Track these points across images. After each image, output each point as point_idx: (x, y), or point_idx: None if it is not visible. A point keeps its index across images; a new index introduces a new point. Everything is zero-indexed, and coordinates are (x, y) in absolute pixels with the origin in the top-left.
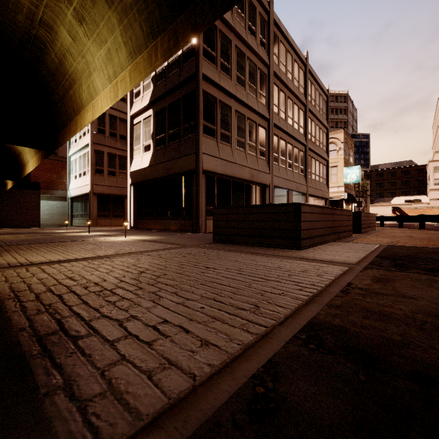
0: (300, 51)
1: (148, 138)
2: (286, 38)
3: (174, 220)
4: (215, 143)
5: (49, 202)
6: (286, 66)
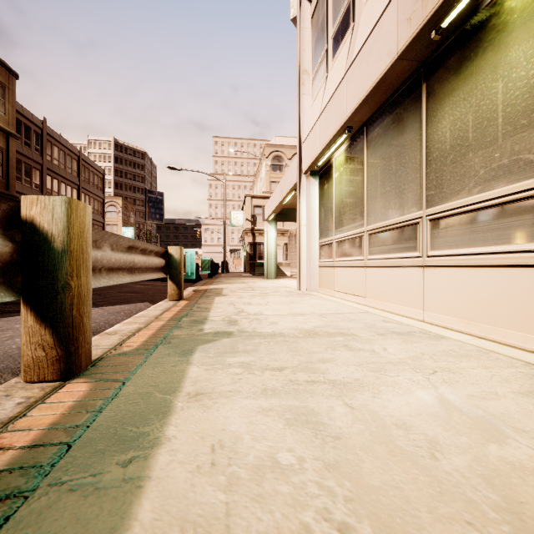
0: (73, 147)
1: None
2: (59, 142)
3: None
4: None
5: None
6: (59, 161)
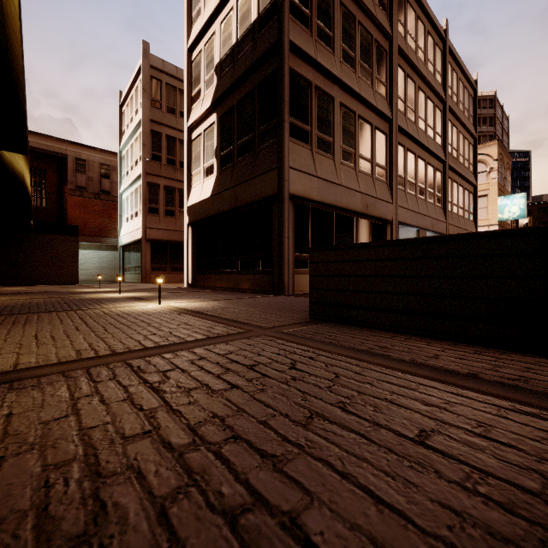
0: (436, 19)
1: (210, 156)
2: None
3: (246, 275)
4: (308, 152)
5: (99, 252)
6: (416, 41)
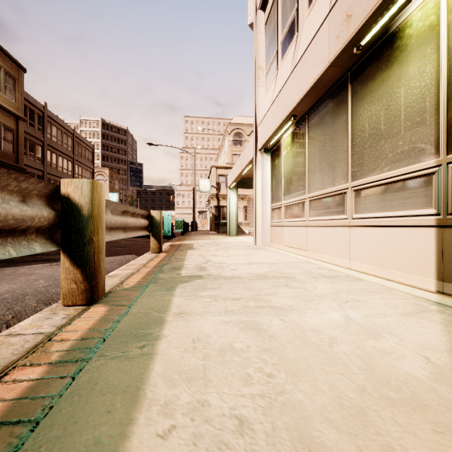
0: (69, 126)
1: None
2: (57, 122)
3: None
4: None
5: None
6: (57, 138)
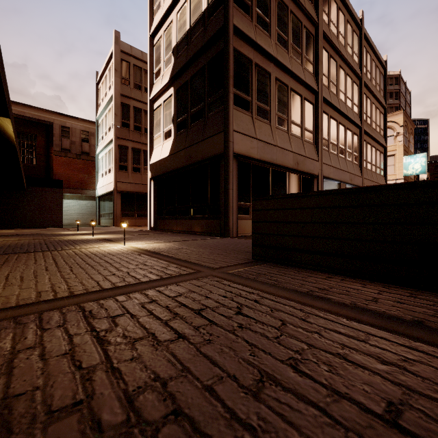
0: (353, 10)
1: (169, 122)
2: None
3: (198, 220)
4: (249, 118)
5: (80, 201)
6: (337, 28)
